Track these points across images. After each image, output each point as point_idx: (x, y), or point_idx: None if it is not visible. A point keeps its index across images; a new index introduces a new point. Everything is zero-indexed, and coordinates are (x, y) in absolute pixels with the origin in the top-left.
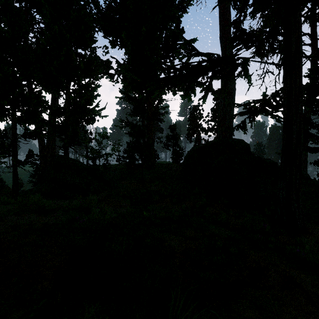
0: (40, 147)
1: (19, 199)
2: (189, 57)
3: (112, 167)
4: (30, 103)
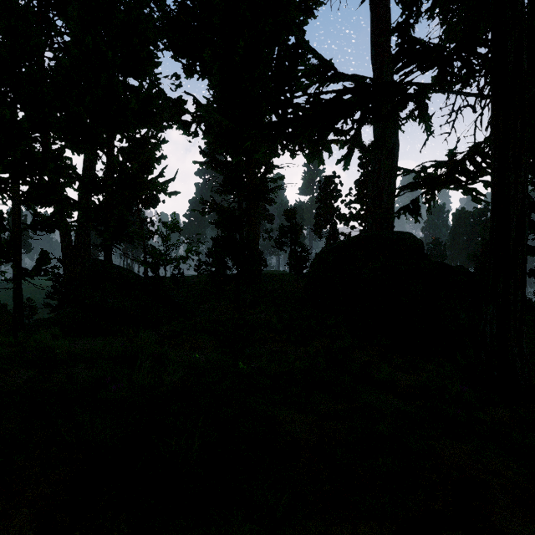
0: (64, 246)
1: (21, 336)
2: (320, 84)
3: (188, 281)
4: (43, 170)
